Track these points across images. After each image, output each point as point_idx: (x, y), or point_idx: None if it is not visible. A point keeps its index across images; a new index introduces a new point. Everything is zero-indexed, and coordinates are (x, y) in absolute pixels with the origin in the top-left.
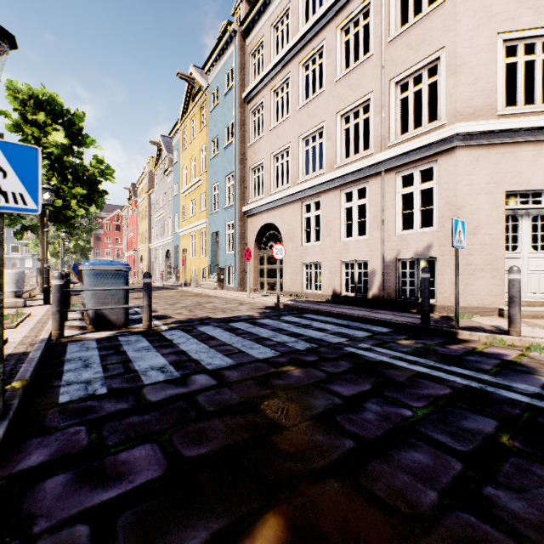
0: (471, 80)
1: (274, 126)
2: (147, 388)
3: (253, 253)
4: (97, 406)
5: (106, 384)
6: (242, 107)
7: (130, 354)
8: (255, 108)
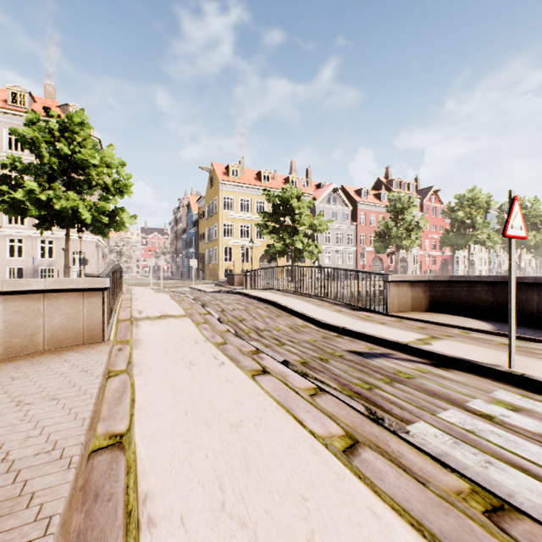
0: None
1: None
2: None
3: None
4: None
5: None
6: None
7: None
8: None
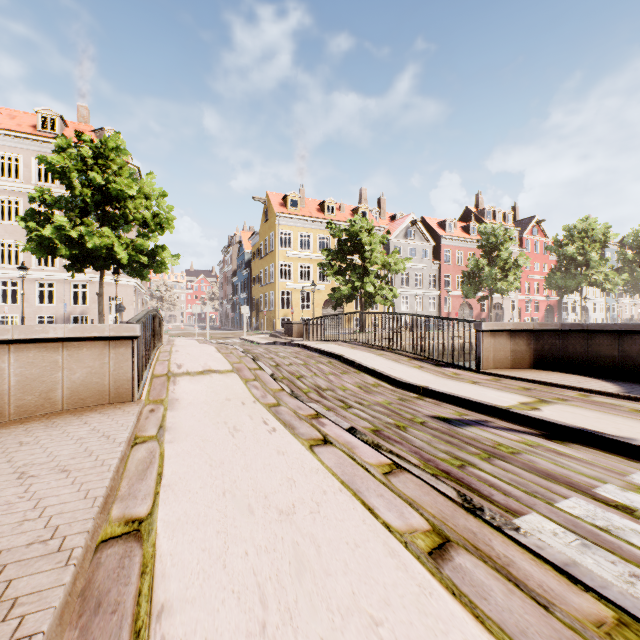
0: None
1: None
2: None
3: None
4: None
5: None
6: None
7: None
8: None
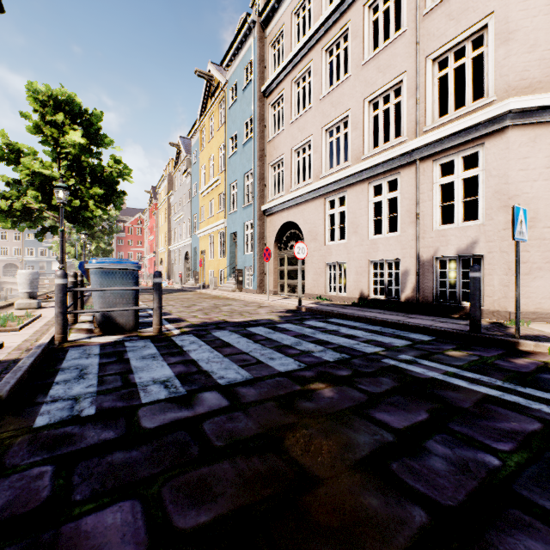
0: (526, 48)
1: (294, 118)
2: (143, 408)
3: (273, 254)
4: (77, 434)
5: (96, 402)
6: (261, 101)
7: (133, 363)
8: (275, 101)
